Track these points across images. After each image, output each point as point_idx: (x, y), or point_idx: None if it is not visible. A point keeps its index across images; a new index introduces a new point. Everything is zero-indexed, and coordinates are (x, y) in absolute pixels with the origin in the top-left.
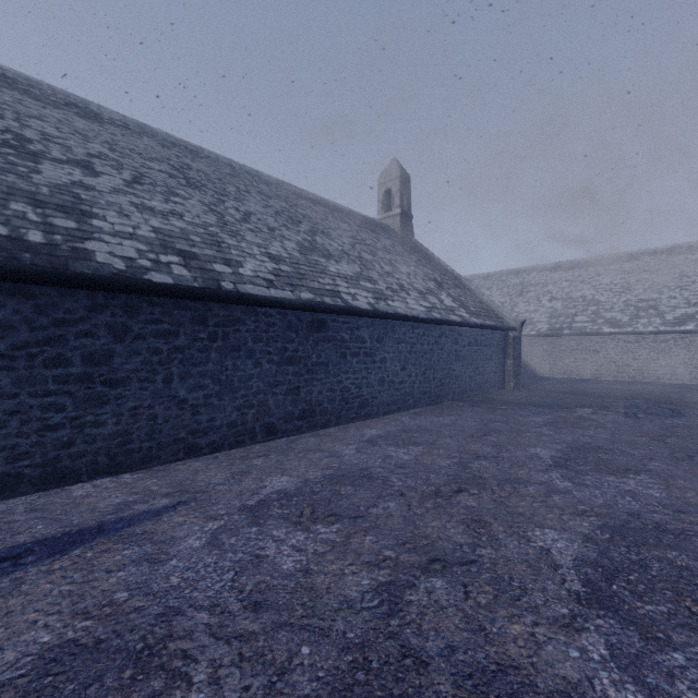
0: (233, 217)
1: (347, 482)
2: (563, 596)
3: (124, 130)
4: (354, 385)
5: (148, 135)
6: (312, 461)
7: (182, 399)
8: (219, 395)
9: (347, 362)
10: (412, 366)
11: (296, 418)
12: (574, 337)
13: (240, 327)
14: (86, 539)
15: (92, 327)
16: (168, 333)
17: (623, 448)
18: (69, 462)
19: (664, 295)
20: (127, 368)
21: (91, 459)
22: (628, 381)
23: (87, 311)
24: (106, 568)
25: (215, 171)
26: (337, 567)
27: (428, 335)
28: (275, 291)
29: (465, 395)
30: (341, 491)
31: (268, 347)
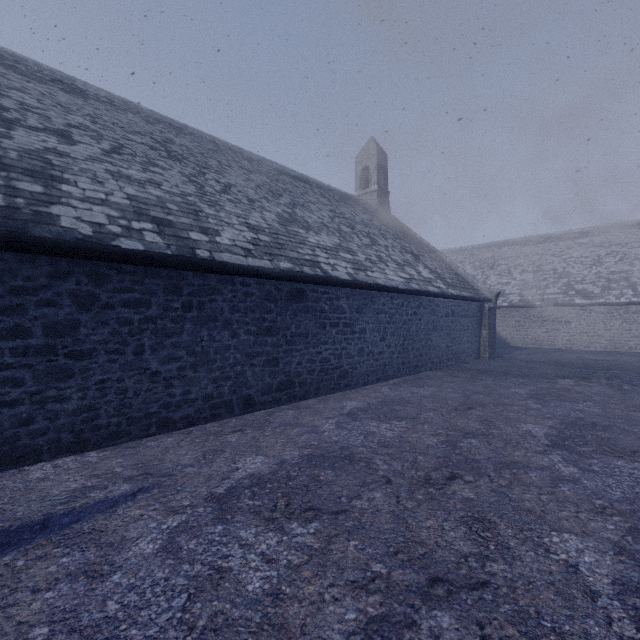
0: (213, 188)
1: (327, 464)
2: None
3: (109, 106)
4: (334, 356)
5: (133, 112)
6: (289, 438)
7: (154, 372)
8: (194, 367)
9: (326, 333)
10: (391, 337)
11: (274, 389)
12: (545, 308)
13: (216, 297)
14: (24, 539)
15: (54, 296)
16: (139, 302)
17: (621, 425)
18: (28, 441)
19: (636, 267)
20: (93, 339)
21: (53, 437)
22: (600, 351)
23: (49, 278)
24: (33, 585)
25: (198, 146)
26: (315, 590)
27: (406, 306)
28: (253, 260)
29: (442, 365)
30: (321, 476)
31: (246, 317)
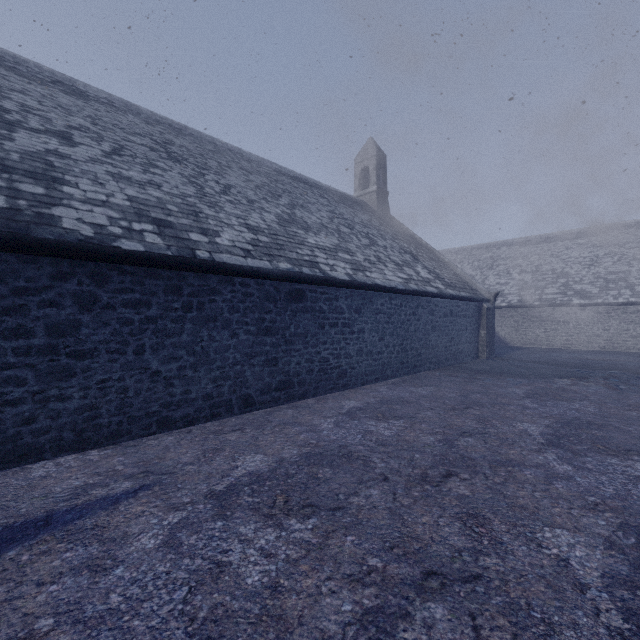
0: (213, 189)
1: (325, 463)
2: (603, 636)
3: (109, 107)
4: (333, 356)
5: (133, 113)
6: (288, 437)
7: (155, 371)
8: (194, 366)
9: (325, 333)
10: (390, 337)
11: (273, 389)
12: (544, 308)
13: (216, 297)
14: (28, 535)
15: (56, 296)
16: (139, 302)
17: (616, 424)
18: (31, 439)
19: (634, 267)
20: (95, 339)
21: (55, 435)
22: (599, 351)
23: (51, 279)
24: (38, 579)
25: (197, 147)
26: (312, 583)
27: (405, 306)
28: (252, 261)
29: (441, 365)
30: (319, 474)
31: (245, 317)
